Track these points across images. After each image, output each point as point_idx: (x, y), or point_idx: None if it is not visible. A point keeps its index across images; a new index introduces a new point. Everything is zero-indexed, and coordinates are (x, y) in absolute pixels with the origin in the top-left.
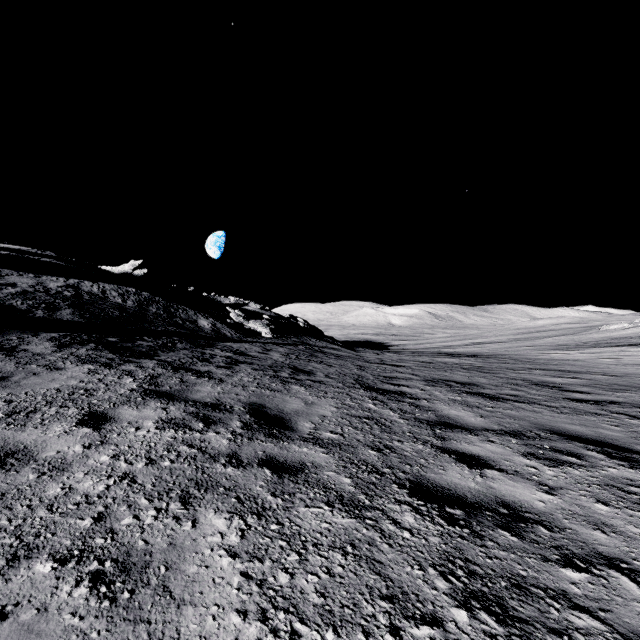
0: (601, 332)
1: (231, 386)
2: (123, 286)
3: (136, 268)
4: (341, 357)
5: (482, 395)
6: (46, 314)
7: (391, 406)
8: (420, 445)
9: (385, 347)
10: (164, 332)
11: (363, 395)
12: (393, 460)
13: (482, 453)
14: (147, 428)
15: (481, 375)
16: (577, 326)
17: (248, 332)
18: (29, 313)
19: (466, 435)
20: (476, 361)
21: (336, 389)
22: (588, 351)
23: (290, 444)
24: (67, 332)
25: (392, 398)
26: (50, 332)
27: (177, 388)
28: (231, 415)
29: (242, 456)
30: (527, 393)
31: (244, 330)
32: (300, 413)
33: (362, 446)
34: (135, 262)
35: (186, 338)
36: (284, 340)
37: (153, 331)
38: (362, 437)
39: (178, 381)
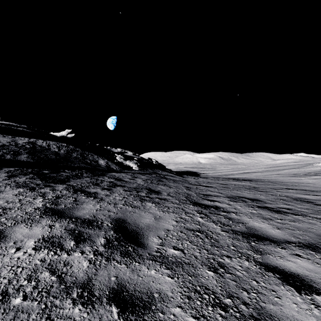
0: (315, 167)
1: (107, 204)
2: (60, 142)
3: (68, 133)
4: (176, 181)
5: (268, 209)
6: (12, 157)
7: (213, 219)
8: (245, 261)
9: (197, 174)
10: (78, 167)
11: (193, 209)
12: (230, 284)
13: (299, 271)
14: (26, 248)
15: (259, 193)
16: (298, 163)
17: (125, 167)
18: (2, 157)
19: (276, 248)
20: (251, 183)
21: (175, 205)
22: (312, 178)
23: (141, 265)
24: (20, 167)
25: (212, 212)
26: (10, 167)
27: (69, 206)
28: (99, 231)
29: (95, 285)
30: (295, 207)
31: (123, 166)
32: (151, 227)
33: (200, 265)
34: (68, 130)
35: (90, 170)
36: (145, 171)
37: (72, 166)
38: (198, 253)
39: (72, 200)
